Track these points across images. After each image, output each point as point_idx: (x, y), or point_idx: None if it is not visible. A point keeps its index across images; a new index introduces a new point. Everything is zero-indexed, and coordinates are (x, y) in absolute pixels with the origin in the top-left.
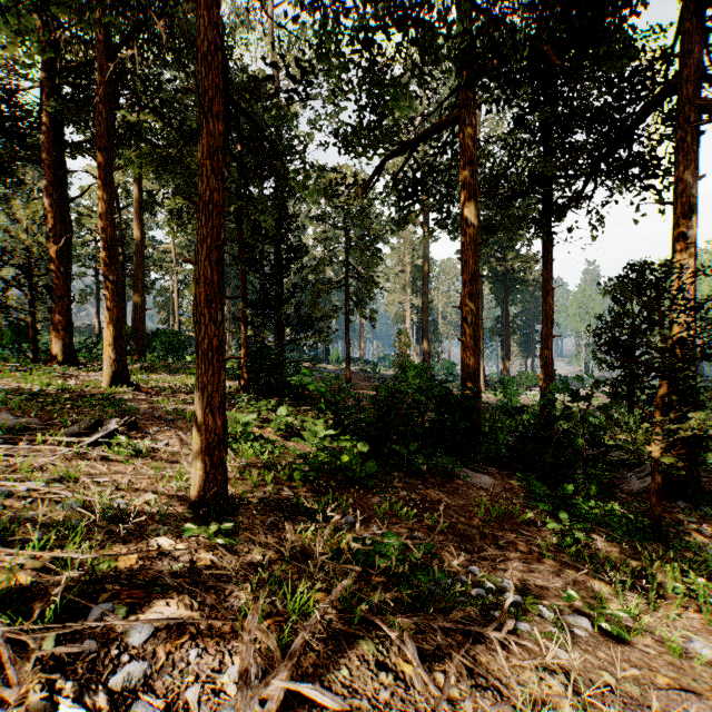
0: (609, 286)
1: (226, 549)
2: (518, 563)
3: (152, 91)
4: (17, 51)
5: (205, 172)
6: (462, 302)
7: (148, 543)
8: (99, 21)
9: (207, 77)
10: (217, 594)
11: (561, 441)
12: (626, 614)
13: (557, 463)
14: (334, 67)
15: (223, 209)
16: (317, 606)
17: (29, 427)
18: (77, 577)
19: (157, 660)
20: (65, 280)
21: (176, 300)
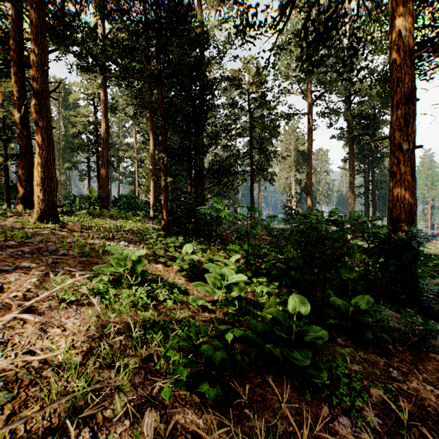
0: None
1: None
2: None
3: None
4: None
5: None
6: (394, 126)
7: None
8: None
9: None
10: None
11: None
12: None
13: None
14: None
15: None
16: None
17: None
18: None
19: None
20: (28, 142)
21: (136, 177)
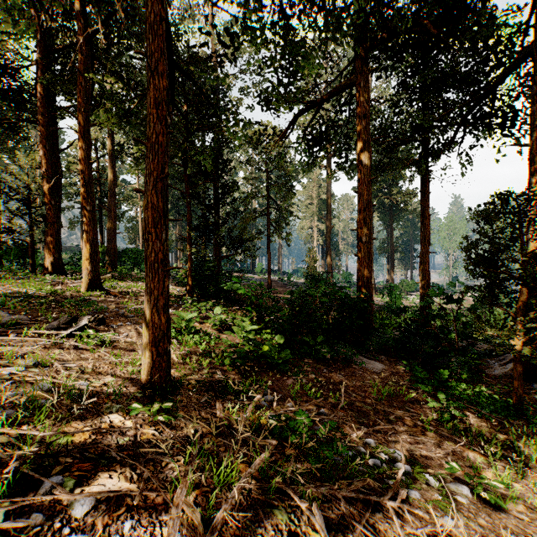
0: (478, 211)
1: (166, 424)
2: (406, 435)
3: (113, 58)
4: (5, 26)
5: (152, 119)
6: (358, 225)
7: (102, 419)
8: (79, 13)
9: (154, 42)
10: (155, 466)
11: (437, 335)
12: (502, 485)
13: (435, 352)
14: (256, 36)
15: (166, 149)
16: (237, 483)
17: (20, 322)
18: (31, 455)
19: (94, 532)
20: (55, 211)
21: (140, 226)
